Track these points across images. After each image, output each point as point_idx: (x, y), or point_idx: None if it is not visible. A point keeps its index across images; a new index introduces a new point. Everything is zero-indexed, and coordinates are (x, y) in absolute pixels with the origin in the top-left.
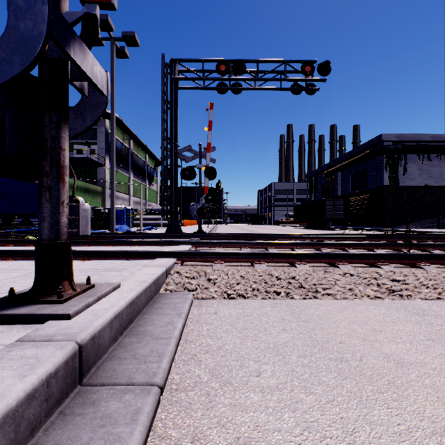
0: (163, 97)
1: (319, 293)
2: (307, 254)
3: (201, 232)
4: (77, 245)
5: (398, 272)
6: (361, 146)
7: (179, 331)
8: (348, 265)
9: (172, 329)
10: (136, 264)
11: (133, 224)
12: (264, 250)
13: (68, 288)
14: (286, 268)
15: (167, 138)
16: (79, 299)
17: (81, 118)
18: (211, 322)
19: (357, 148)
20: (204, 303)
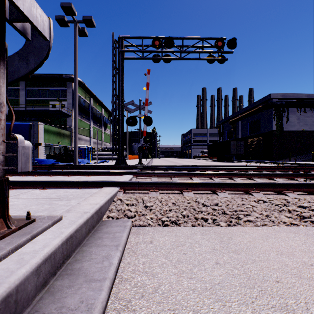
0: (113, 65)
1: (241, 219)
2: (226, 184)
3: (141, 164)
4: (44, 175)
5: (303, 199)
6: (256, 102)
7: (115, 268)
8: (259, 193)
9: (107, 267)
10: (85, 193)
11: (92, 158)
12: (189, 179)
13: (2, 226)
14: (210, 195)
15: (116, 95)
16: (10, 239)
17: (25, 61)
18: (146, 254)
19: (253, 104)
20: (141, 230)
